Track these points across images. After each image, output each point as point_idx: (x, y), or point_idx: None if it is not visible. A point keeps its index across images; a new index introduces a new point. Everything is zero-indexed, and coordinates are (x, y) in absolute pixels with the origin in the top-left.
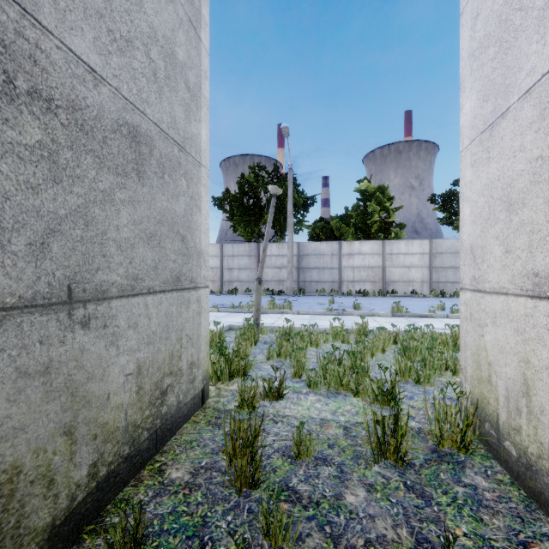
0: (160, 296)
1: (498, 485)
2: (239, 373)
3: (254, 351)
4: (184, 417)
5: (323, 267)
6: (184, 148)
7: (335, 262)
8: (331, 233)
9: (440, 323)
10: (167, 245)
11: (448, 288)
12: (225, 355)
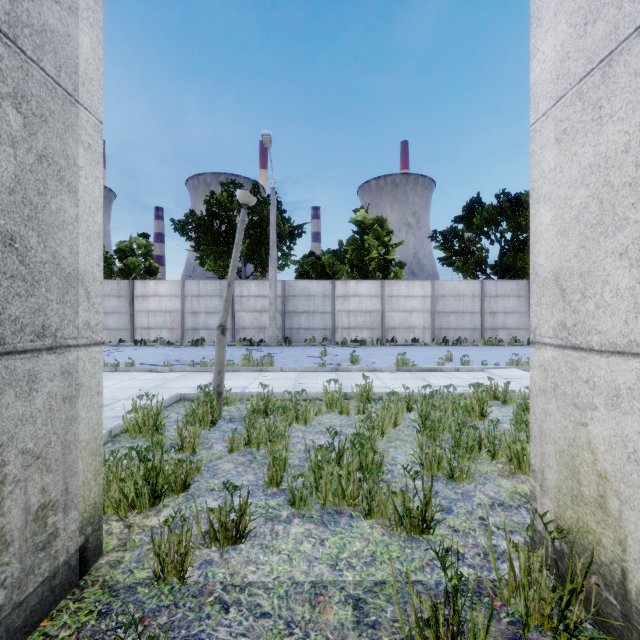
0: None
1: None
2: (175, 487)
3: (211, 436)
4: (15, 635)
5: (314, 311)
6: (11, 40)
7: (328, 306)
8: (323, 271)
9: (453, 379)
10: None
11: (450, 335)
12: (145, 462)
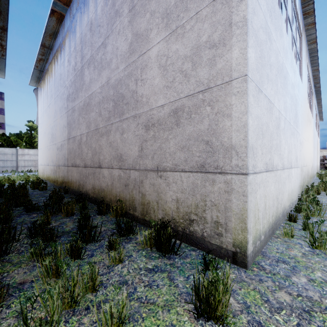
0: None
1: None
2: None
3: None
4: None
5: (7, 160)
6: None
7: (14, 158)
8: (11, 143)
9: None
10: None
11: None
12: None
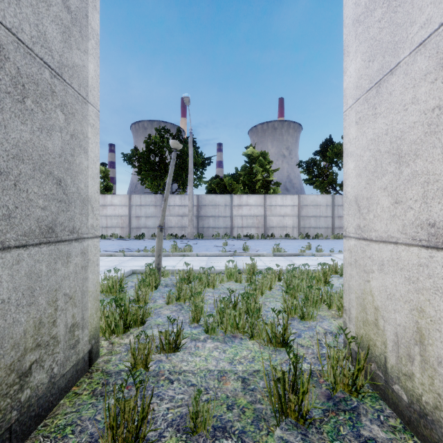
0: (18, 252)
1: (394, 434)
2: (137, 323)
3: (155, 295)
4: (61, 391)
5: (218, 215)
6: (60, 76)
7: (228, 212)
8: (224, 188)
9: (310, 261)
10: (31, 188)
11: (311, 232)
12: (120, 307)
